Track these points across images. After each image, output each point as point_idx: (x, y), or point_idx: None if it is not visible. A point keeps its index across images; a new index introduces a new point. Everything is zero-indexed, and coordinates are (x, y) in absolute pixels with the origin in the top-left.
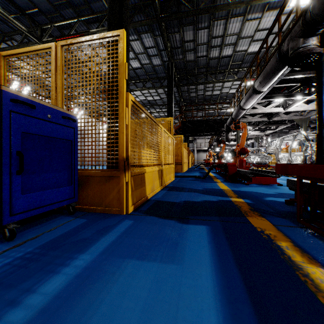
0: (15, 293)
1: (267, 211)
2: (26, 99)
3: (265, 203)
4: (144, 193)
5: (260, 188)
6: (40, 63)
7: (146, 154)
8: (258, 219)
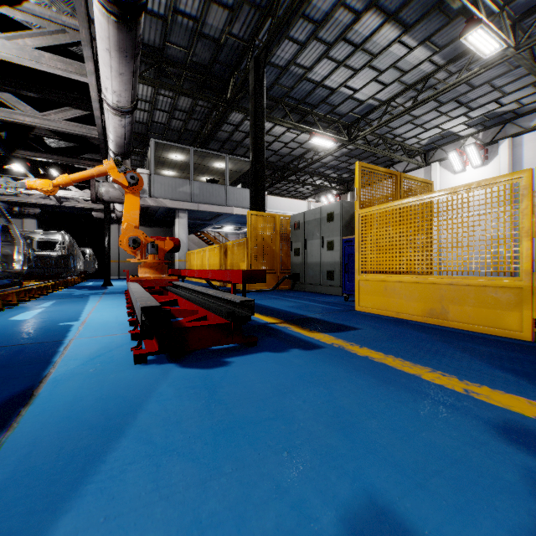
0: (307, 301)
1: (273, 328)
2: (349, 238)
3: (283, 339)
4: (396, 307)
5: (455, 511)
6: (409, 189)
7: (405, 257)
8: (274, 321)
